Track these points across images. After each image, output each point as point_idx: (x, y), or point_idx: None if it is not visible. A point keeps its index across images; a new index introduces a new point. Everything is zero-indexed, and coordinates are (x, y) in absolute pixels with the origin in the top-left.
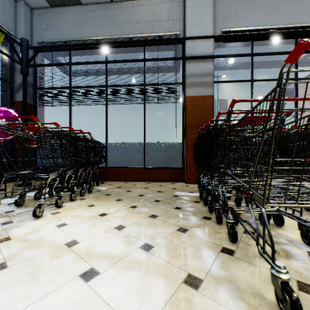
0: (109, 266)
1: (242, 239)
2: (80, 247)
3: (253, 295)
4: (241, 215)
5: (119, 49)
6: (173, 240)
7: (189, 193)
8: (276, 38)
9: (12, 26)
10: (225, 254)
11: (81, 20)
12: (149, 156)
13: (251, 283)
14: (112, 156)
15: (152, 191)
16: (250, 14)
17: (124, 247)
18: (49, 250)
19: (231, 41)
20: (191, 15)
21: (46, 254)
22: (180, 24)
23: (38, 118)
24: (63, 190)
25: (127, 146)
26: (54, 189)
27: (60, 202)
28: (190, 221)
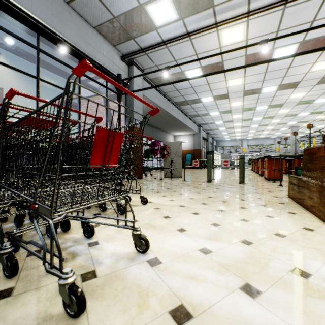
0: None
1: (25, 265)
2: None
3: (40, 324)
4: (24, 236)
5: None
6: None
7: None
8: (63, 49)
9: None
10: None
11: None
12: None
13: (37, 311)
14: None
15: None
16: (36, 2)
17: None
18: None
19: (10, 15)
20: None
21: None
22: None
23: None
24: None
25: None
26: None
27: None
28: None
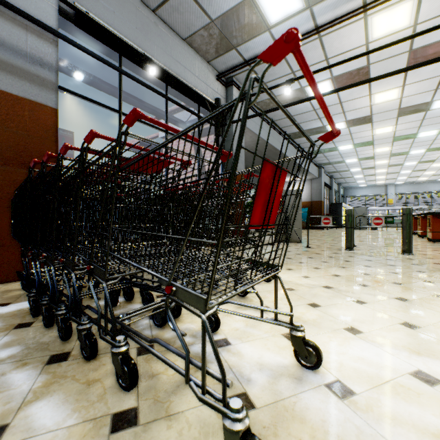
0: None
1: (141, 371)
2: None
3: None
4: None
5: None
6: None
7: None
8: (153, 69)
9: None
10: (123, 431)
11: None
12: None
13: None
14: None
15: None
16: (118, 14)
17: None
18: None
19: (91, 34)
20: None
21: None
22: None
23: None
24: None
25: None
26: None
27: None
28: (10, 390)
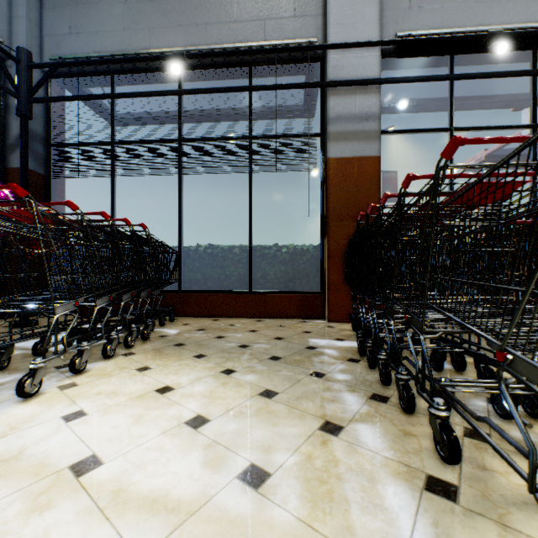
0: (163, 535)
1: (466, 453)
2: (101, 477)
3: None
4: None
5: (204, 71)
6: (314, 457)
7: (335, 341)
8: (502, 45)
9: (3, 28)
10: (437, 496)
11: (132, 18)
12: (260, 270)
13: None
14: (191, 270)
15: (265, 336)
16: (448, 5)
17: (202, 475)
18: (28, 486)
19: (413, 55)
20: (337, 5)
21: (19, 496)
22: (317, 24)
23: (54, 200)
24: (88, 338)
25: (218, 252)
26: (75, 335)
27: (81, 363)
28: (344, 405)
